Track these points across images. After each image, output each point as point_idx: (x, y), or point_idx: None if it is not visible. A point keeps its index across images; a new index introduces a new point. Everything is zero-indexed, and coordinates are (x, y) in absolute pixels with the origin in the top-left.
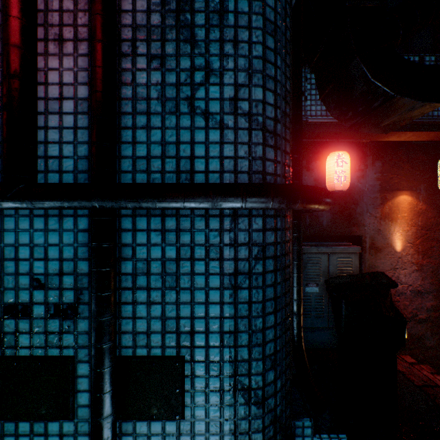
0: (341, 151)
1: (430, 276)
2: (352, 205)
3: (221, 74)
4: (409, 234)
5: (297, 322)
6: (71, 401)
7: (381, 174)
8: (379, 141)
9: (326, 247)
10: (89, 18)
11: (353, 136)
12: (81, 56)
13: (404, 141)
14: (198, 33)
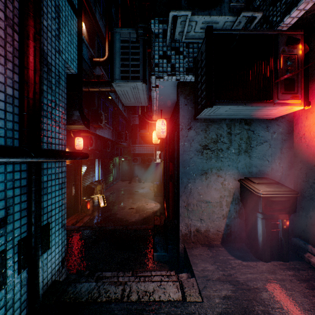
0: None
1: None
2: None
3: (59, 106)
4: None
5: None
6: (6, 275)
7: None
8: None
9: None
10: (13, 50)
11: None
12: (9, 69)
13: None
14: (53, 86)
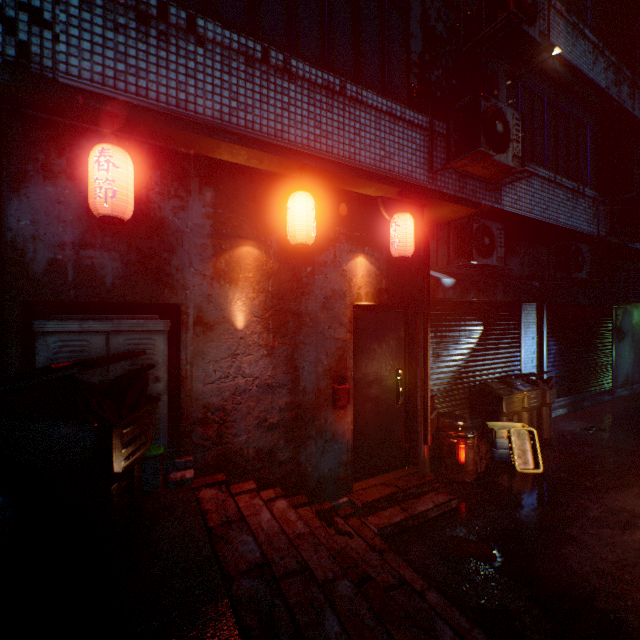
0: (110, 145)
1: (284, 362)
2: (164, 254)
3: None
4: (256, 304)
5: None
6: None
7: (215, 210)
8: (210, 158)
9: (100, 322)
10: None
11: (155, 133)
12: None
13: (249, 167)
14: None
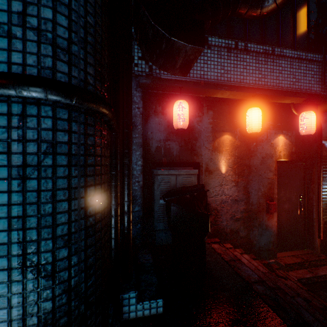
0: (182, 100)
1: (242, 189)
2: (193, 141)
3: None
4: (230, 162)
5: (127, 218)
6: None
7: (213, 120)
8: (211, 97)
9: (174, 170)
10: None
11: (193, 91)
12: None
13: (227, 98)
14: None
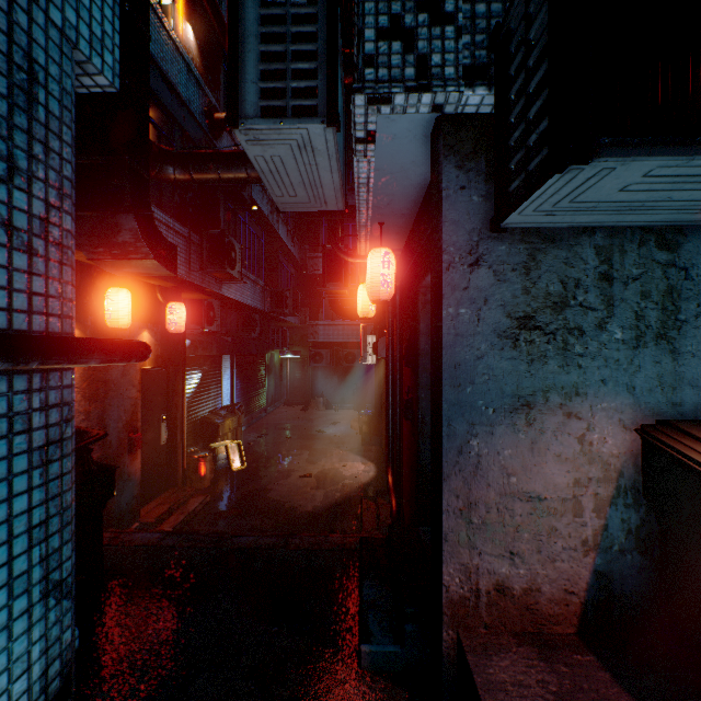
0: None
1: (97, 423)
2: None
3: (31, 180)
4: (78, 377)
5: None
6: None
7: None
8: None
9: None
10: None
11: None
12: None
13: None
14: None
